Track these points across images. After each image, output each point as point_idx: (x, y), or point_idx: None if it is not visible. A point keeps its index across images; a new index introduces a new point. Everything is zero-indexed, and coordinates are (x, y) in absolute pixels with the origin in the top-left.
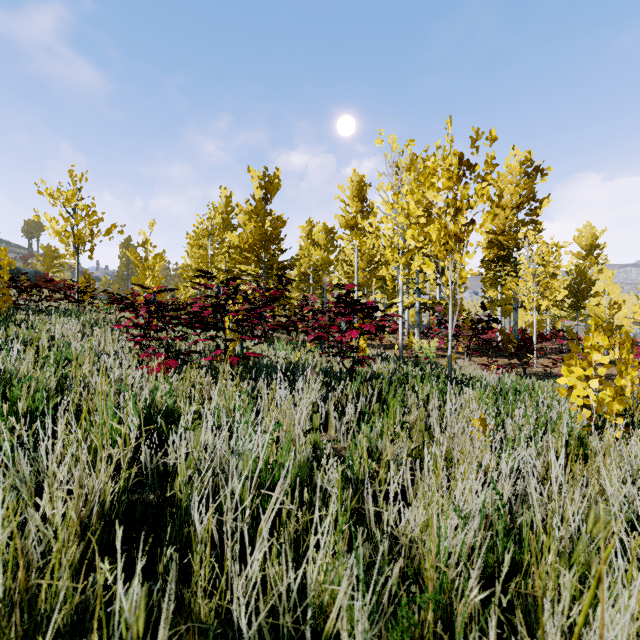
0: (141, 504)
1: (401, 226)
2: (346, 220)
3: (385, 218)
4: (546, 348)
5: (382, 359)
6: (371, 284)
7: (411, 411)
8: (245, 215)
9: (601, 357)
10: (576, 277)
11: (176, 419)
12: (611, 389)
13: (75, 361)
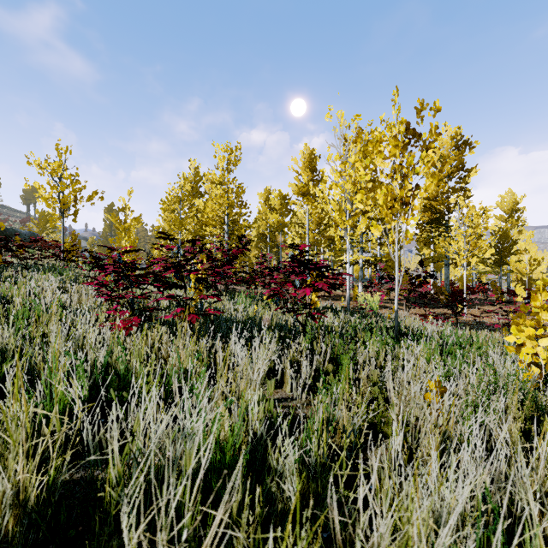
0: (84, 483)
1: (348, 192)
2: (298, 188)
3: (334, 185)
4: (474, 300)
5: (331, 311)
6: (320, 243)
7: (362, 366)
8: (211, 184)
9: None
10: (499, 237)
11: (128, 385)
12: None
13: (41, 319)
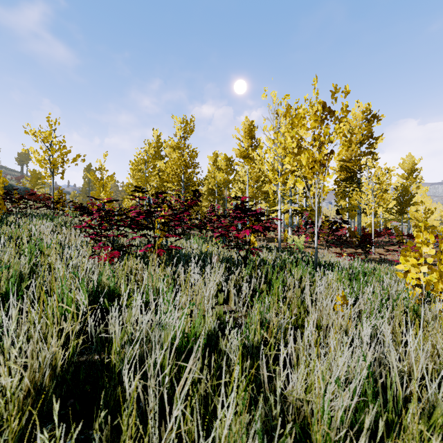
0: (88, 363)
1: (280, 155)
2: (240, 152)
3: (268, 150)
4: (381, 241)
5: (266, 249)
6: (258, 196)
7: (289, 288)
8: (170, 148)
9: (429, 250)
10: (401, 191)
11: (116, 297)
12: (437, 273)
13: (45, 252)
